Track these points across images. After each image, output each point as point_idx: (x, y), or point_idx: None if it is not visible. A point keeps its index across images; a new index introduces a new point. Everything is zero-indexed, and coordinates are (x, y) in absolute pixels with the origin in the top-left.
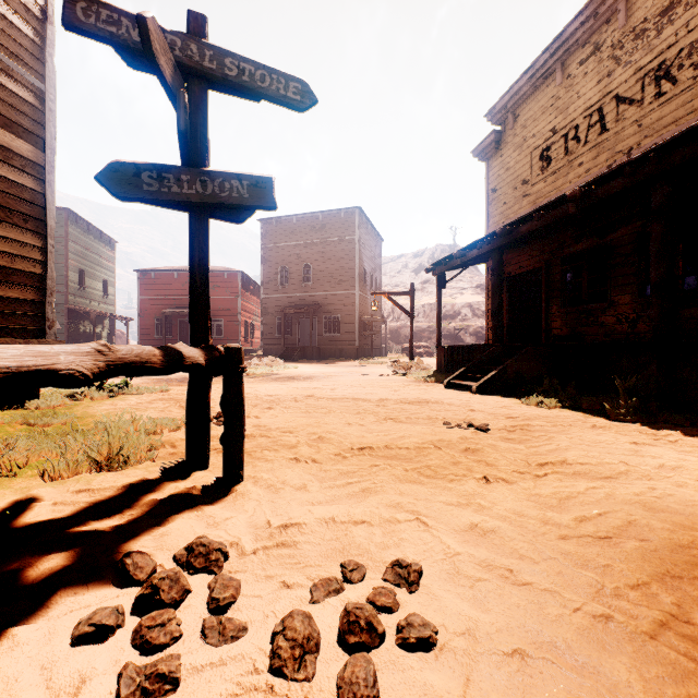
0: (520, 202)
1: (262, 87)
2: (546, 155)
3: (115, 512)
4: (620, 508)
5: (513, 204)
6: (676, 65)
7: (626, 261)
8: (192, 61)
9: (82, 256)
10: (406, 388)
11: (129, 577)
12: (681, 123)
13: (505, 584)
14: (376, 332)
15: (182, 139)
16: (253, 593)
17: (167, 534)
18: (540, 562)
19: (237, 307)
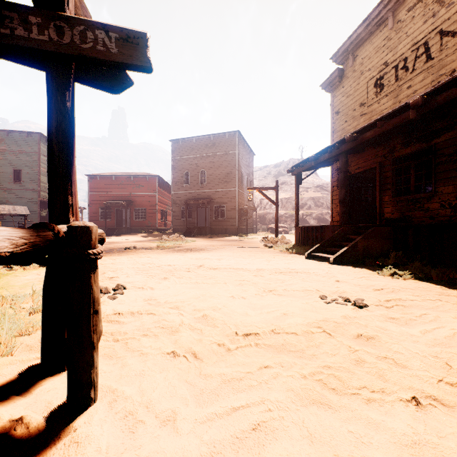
0: (358, 119)
1: None
2: (380, 83)
3: None
4: None
5: (352, 121)
6: None
7: (449, 159)
8: None
9: None
10: (276, 259)
11: None
12: None
13: None
14: (250, 216)
15: None
16: None
17: None
18: None
19: (155, 199)
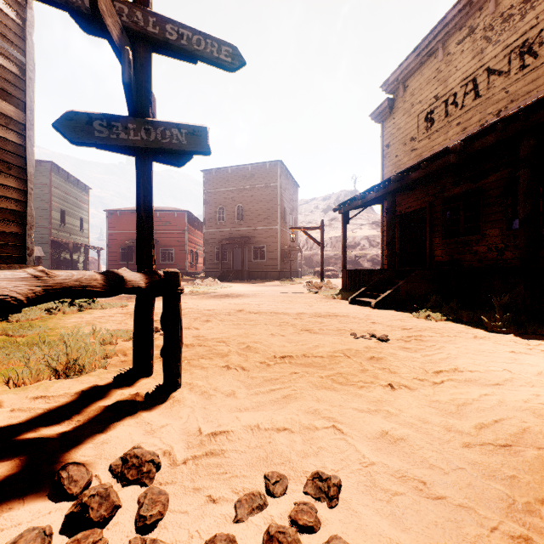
0: (409, 155)
1: (198, 50)
2: (430, 117)
3: (64, 418)
4: (513, 415)
5: (403, 157)
6: (537, 43)
7: (496, 201)
8: (137, 26)
9: (63, 199)
10: (318, 304)
11: (63, 491)
12: (541, 90)
13: (420, 497)
14: (294, 258)
15: (127, 90)
16: (180, 508)
17: (107, 442)
18: (449, 472)
19: (184, 239)
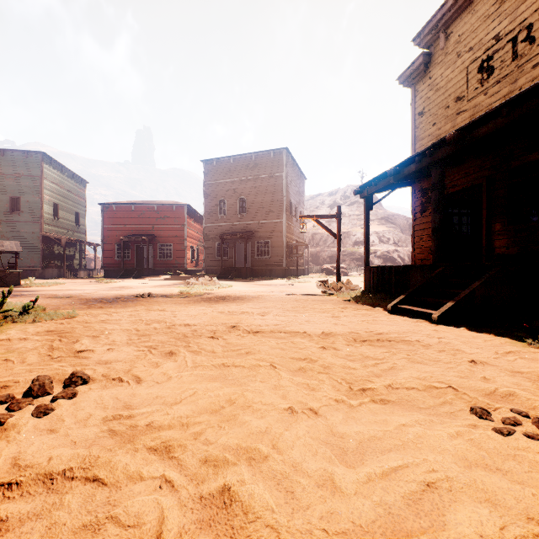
0: (453, 120)
1: None
2: (487, 65)
3: None
4: None
5: (444, 123)
6: None
7: None
8: None
9: (56, 193)
10: (345, 314)
11: None
12: None
13: None
14: (301, 254)
15: None
16: None
17: None
18: None
19: (183, 234)
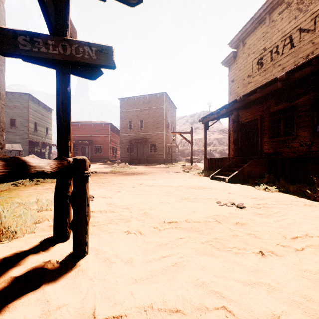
0: (246, 86)
1: None
2: (260, 62)
3: None
4: None
5: (242, 87)
6: None
7: (305, 114)
8: None
9: (36, 116)
10: (190, 180)
11: None
12: None
13: None
14: (174, 151)
15: (41, 6)
16: None
17: None
18: None
19: (108, 139)
